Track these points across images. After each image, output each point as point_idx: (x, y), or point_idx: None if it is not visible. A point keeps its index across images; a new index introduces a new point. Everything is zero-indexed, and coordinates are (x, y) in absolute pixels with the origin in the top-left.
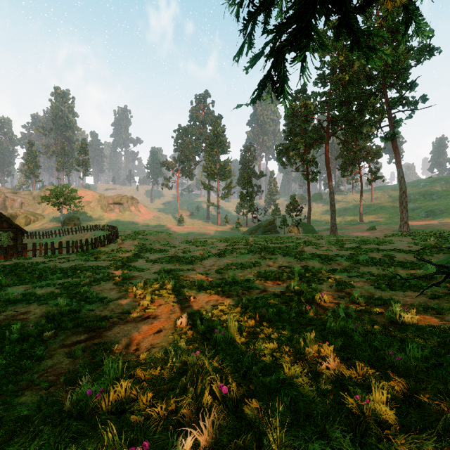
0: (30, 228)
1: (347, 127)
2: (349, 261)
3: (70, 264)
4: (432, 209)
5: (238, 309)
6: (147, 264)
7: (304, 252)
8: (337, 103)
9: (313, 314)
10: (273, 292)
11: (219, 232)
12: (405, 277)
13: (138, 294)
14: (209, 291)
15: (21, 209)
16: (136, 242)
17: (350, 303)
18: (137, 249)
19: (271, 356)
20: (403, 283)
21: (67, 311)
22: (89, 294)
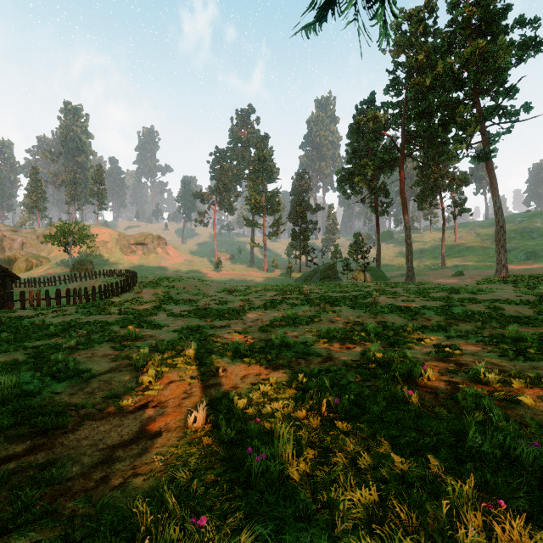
0: (32, 274)
1: (427, 146)
2: (442, 315)
3: (65, 318)
4: (534, 250)
5: (290, 390)
6: (167, 319)
7: (377, 302)
8: (415, 115)
9: (419, 404)
10: (342, 362)
11: (265, 279)
12: (533, 338)
13: (138, 365)
14: (248, 359)
15: (21, 251)
16: (159, 291)
17: (471, 382)
18: (159, 300)
19: (370, 528)
20: (538, 348)
21: (14, 395)
22: (62, 365)
